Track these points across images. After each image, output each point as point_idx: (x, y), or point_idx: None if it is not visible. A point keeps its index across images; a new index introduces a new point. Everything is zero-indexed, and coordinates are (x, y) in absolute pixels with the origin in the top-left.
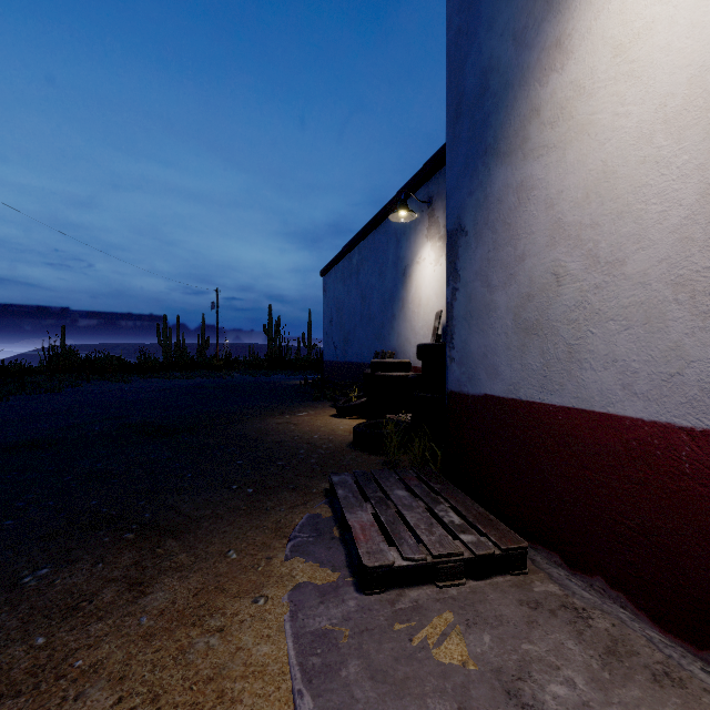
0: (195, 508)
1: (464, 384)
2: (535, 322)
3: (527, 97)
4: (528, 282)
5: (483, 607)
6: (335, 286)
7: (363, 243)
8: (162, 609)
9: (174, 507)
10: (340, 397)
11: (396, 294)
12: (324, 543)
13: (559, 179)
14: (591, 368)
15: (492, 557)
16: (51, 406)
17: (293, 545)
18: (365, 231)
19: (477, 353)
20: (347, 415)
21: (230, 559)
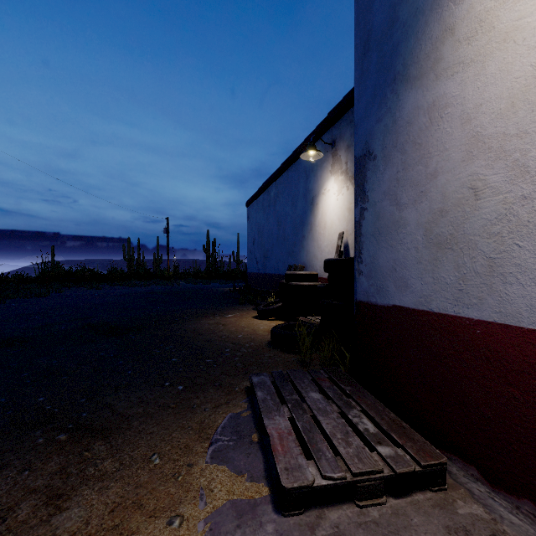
0: (129, 407)
1: (372, 295)
2: (449, 236)
3: (440, 18)
4: (441, 198)
5: (408, 535)
6: (257, 214)
7: (279, 179)
8: (73, 532)
9: (110, 405)
10: (260, 302)
11: (305, 219)
12: (243, 447)
13: (477, 92)
14: (518, 283)
15: (412, 474)
16: (33, 308)
17: (214, 450)
18: (280, 170)
19: (385, 266)
20: (266, 317)
21: (152, 465)
